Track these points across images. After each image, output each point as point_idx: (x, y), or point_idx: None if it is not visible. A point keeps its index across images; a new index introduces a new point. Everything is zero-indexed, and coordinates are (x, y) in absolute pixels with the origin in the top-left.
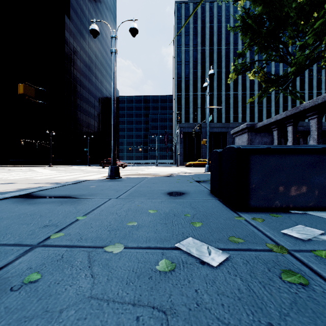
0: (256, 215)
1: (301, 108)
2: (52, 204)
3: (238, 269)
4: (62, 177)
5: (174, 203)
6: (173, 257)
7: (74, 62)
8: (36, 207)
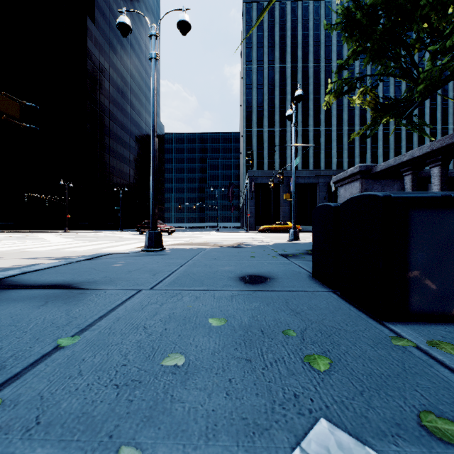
0: (430, 333)
1: None
2: (28, 303)
3: None
4: (77, 248)
5: (257, 300)
6: None
7: (101, 85)
8: None
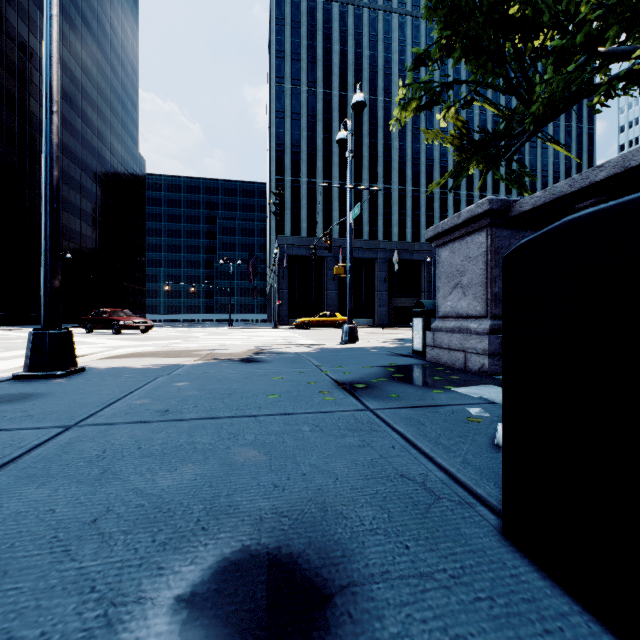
0: None
1: None
2: None
3: None
4: None
5: None
6: None
7: (21, 73)
8: None
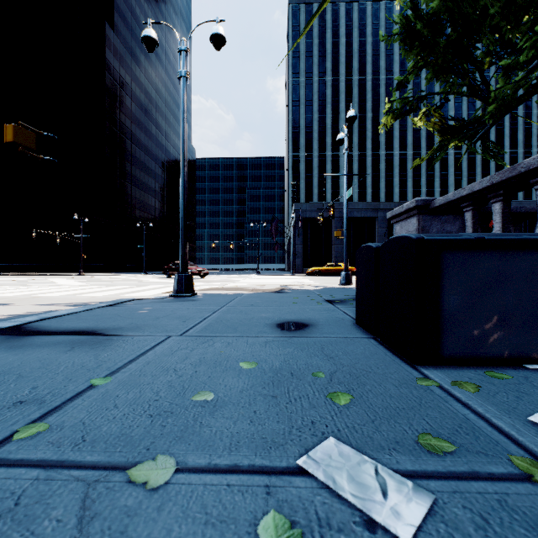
0: (458, 375)
1: (522, 169)
2: (54, 349)
3: None
4: (95, 293)
5: (291, 346)
6: (294, 503)
7: (121, 102)
8: (19, 356)
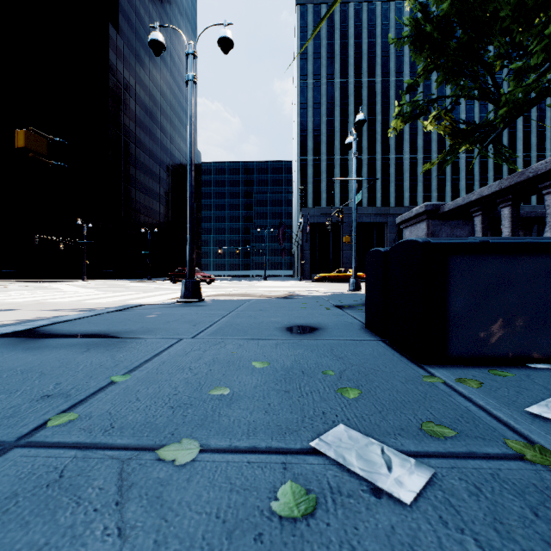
0: (463, 373)
1: (530, 174)
2: (70, 350)
3: (463, 511)
4: (102, 299)
5: (301, 348)
6: (308, 476)
7: (125, 105)
8: (38, 356)
